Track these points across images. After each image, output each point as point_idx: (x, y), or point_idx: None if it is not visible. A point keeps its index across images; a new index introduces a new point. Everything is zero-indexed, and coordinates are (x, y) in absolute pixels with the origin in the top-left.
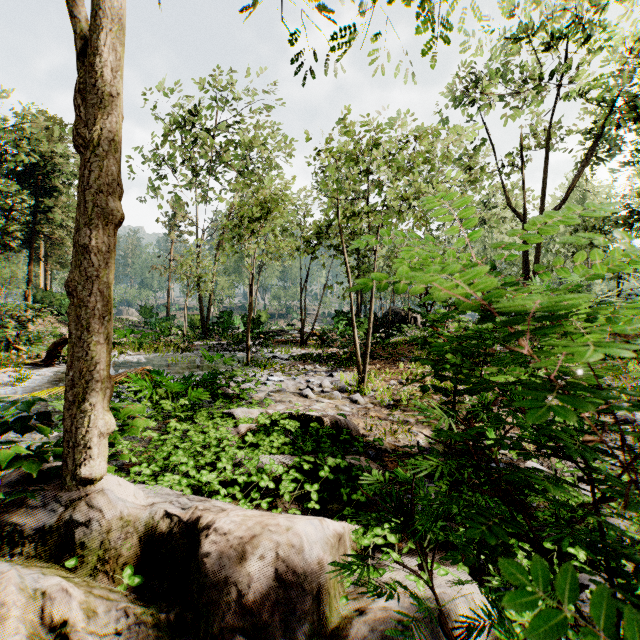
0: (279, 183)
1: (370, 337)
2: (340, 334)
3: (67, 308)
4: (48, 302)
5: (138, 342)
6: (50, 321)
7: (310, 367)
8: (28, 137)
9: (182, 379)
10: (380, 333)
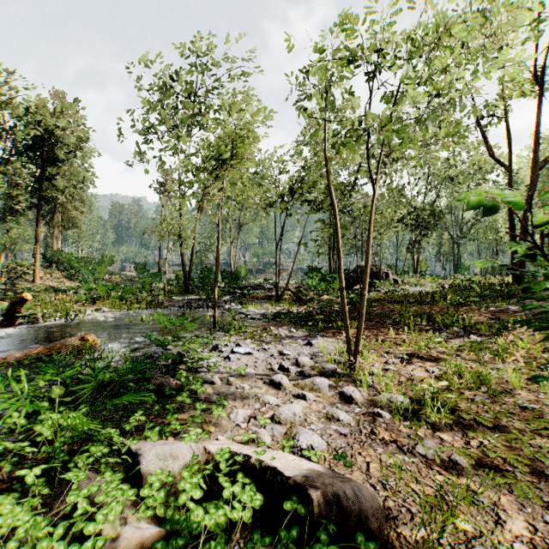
0: (255, 146)
1: (365, 303)
2: (317, 292)
3: (72, 265)
4: (56, 259)
5: (119, 297)
6: (56, 276)
7: (284, 331)
8: (33, 112)
9: (91, 371)
10: (356, 289)
